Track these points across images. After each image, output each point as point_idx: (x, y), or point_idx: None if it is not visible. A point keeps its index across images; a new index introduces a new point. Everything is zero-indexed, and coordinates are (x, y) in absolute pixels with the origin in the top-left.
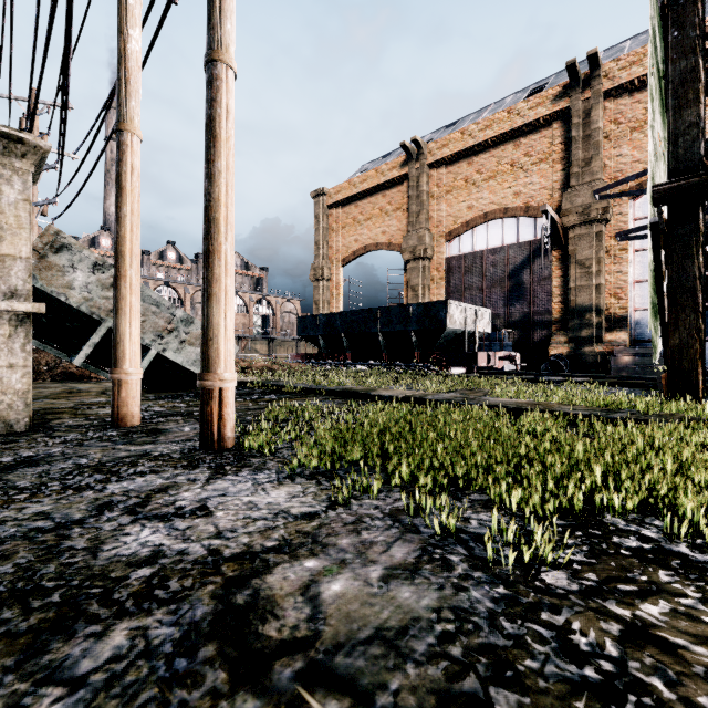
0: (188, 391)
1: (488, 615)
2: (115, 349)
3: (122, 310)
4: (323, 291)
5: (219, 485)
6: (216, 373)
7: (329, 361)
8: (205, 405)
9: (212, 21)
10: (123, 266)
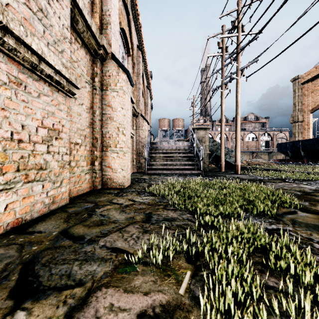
0: (231, 168)
1: (256, 179)
2: (220, 158)
3: (221, 152)
4: (298, 127)
5: (236, 175)
6: (237, 162)
7: (290, 162)
8: (235, 167)
9: (236, 110)
10: (221, 145)
